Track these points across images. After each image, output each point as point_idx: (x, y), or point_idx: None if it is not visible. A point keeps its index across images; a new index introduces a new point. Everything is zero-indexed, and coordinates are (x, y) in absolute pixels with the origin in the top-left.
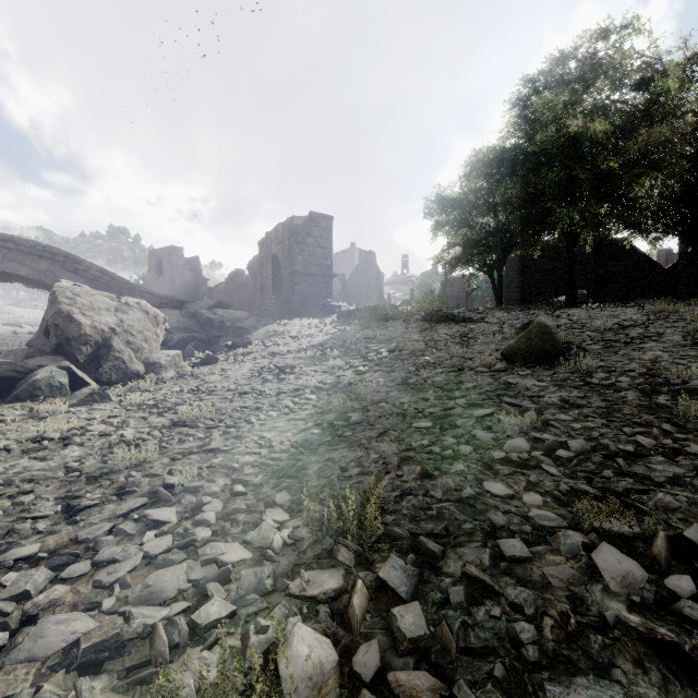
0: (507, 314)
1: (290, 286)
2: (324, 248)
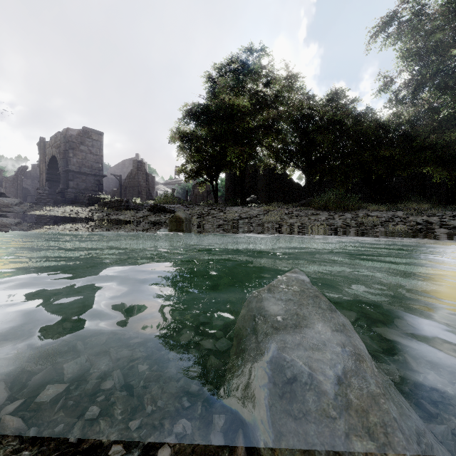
0: (202, 208)
1: (66, 181)
2: (96, 154)
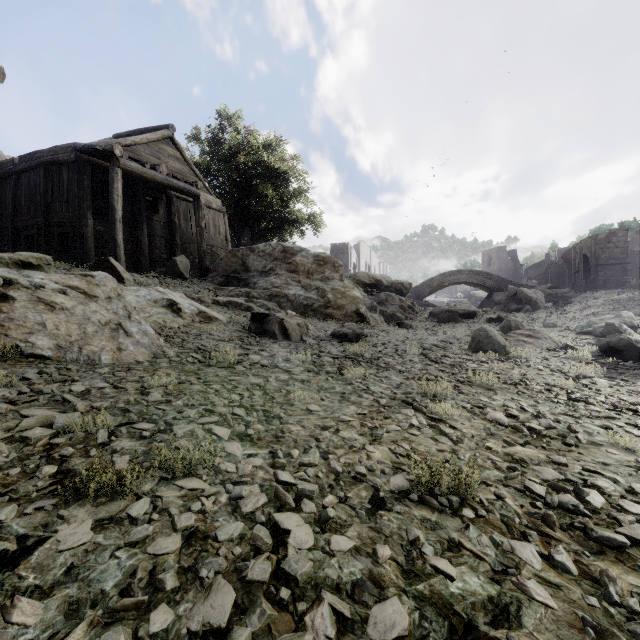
0: None
1: (595, 272)
2: (621, 247)
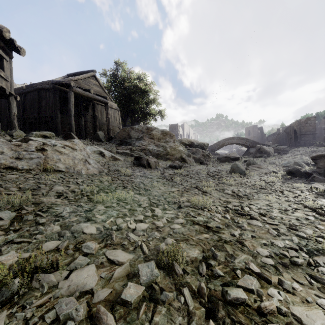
0: None
1: (300, 138)
2: (312, 126)
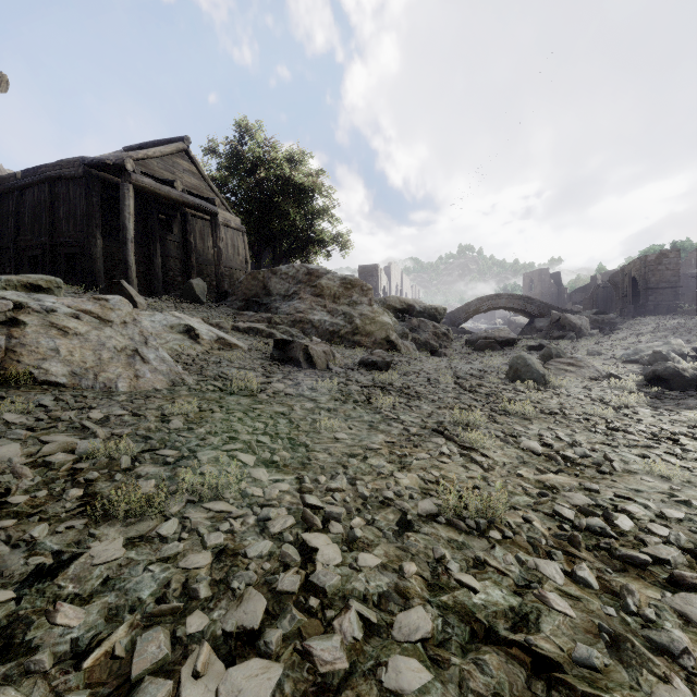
0: None
1: (645, 296)
2: (672, 270)
